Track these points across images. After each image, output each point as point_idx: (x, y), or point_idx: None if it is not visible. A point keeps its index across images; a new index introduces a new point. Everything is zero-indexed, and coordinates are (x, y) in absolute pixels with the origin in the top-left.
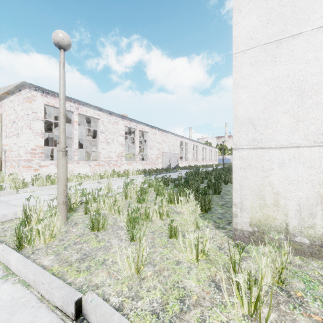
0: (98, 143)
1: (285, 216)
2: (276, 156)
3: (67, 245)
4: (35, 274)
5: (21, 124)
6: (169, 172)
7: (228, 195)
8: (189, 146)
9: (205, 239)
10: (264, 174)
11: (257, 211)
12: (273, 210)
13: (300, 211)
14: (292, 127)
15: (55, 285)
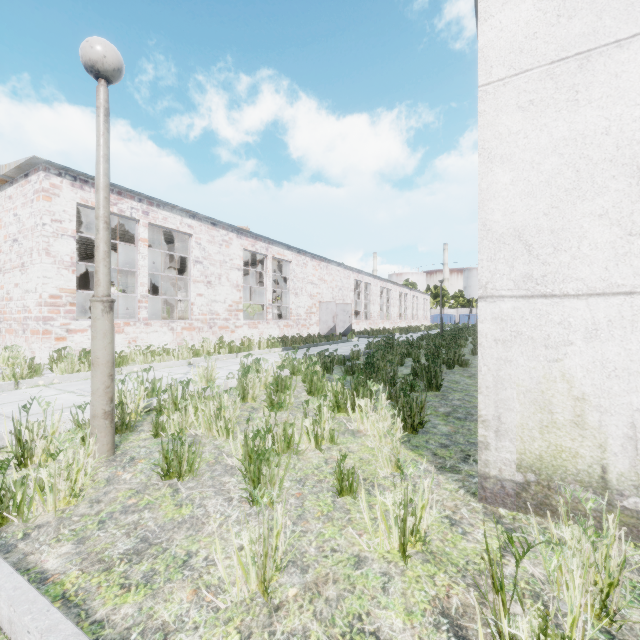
0: (189, 283)
1: (601, 449)
2: (579, 315)
3: (106, 515)
4: (13, 606)
5: (29, 245)
6: (334, 343)
7: (456, 391)
8: (372, 290)
9: (420, 506)
10: (550, 354)
11: (534, 438)
12: (572, 436)
13: (635, 439)
14: (617, 250)
15: (56, 639)
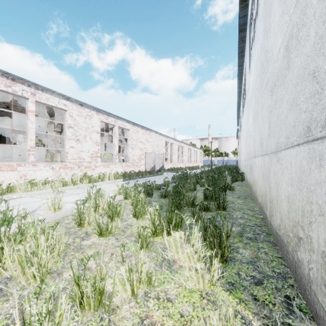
0: (64, 140)
1: None
2: None
3: None
4: None
5: None
6: (153, 175)
7: (236, 210)
8: (174, 147)
9: None
10: None
11: None
12: None
13: None
14: None
15: None
